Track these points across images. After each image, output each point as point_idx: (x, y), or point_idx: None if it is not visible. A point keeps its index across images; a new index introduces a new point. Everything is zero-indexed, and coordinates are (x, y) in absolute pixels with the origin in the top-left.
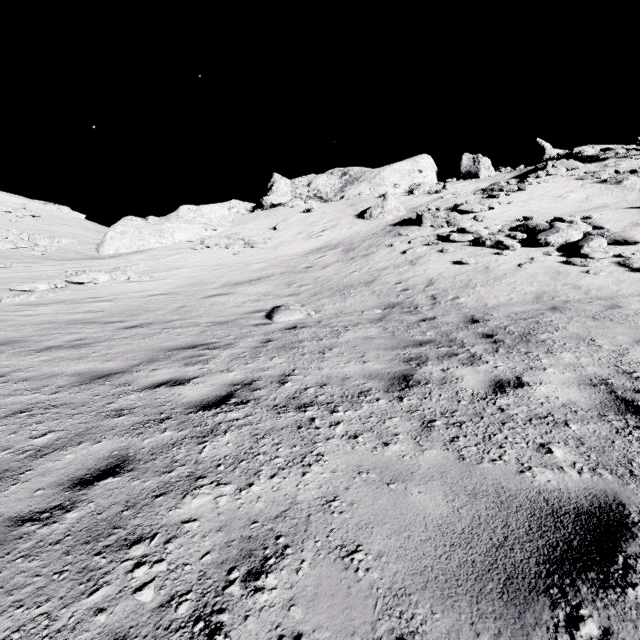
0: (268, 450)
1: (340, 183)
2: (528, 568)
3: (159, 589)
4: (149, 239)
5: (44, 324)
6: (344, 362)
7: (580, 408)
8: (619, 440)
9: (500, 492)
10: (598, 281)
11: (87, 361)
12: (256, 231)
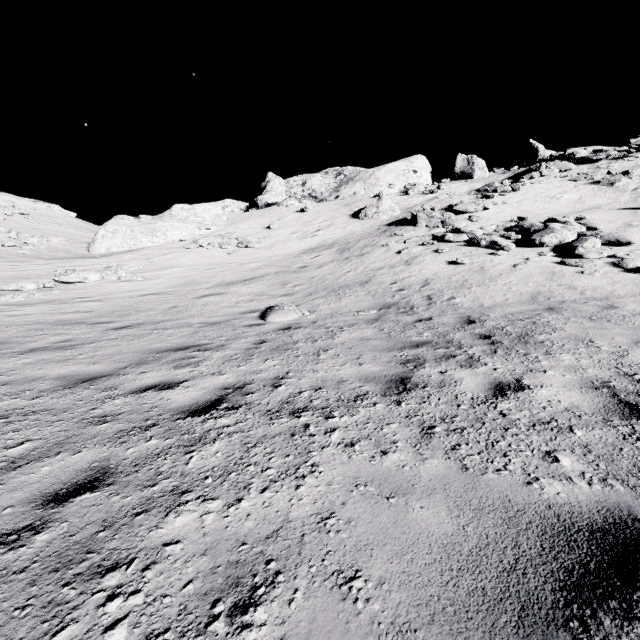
0: (259, 460)
1: (335, 183)
2: (544, 596)
3: (133, 627)
4: (141, 238)
5: (30, 325)
6: (339, 364)
7: (584, 412)
8: (627, 447)
9: (507, 506)
10: (593, 281)
11: (72, 364)
12: (250, 230)
